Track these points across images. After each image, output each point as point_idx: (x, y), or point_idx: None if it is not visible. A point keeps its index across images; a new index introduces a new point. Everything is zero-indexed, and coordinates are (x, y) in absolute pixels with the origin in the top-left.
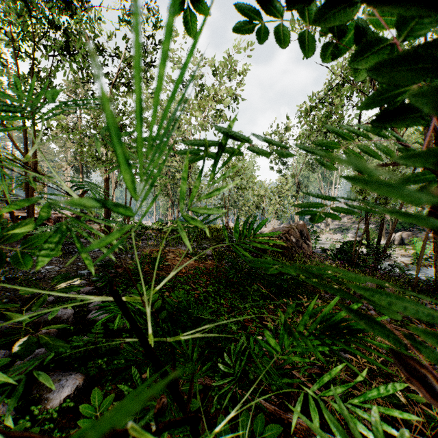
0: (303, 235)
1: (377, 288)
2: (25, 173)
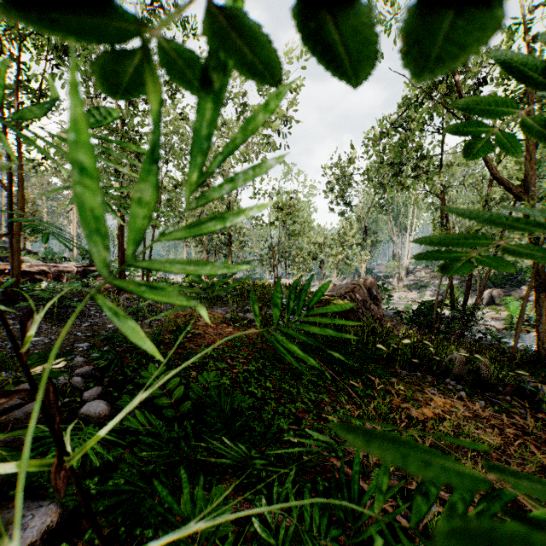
0: (372, 293)
1: (466, 362)
2: (9, 213)
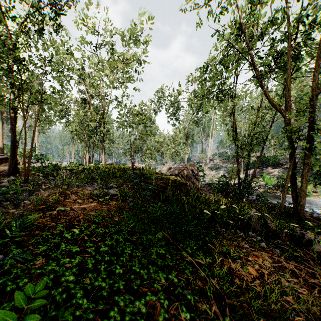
0: (194, 173)
1: (259, 218)
2: None
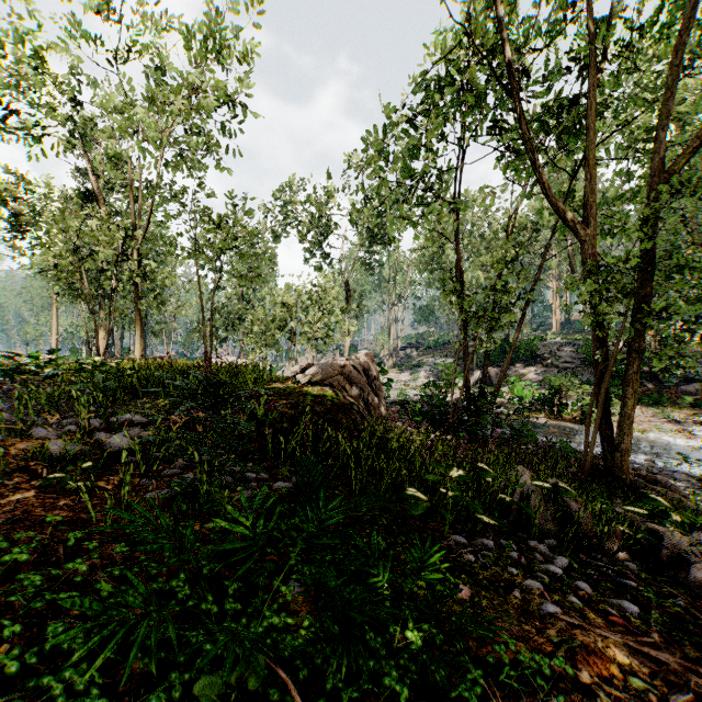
0: (369, 377)
1: (547, 496)
2: None
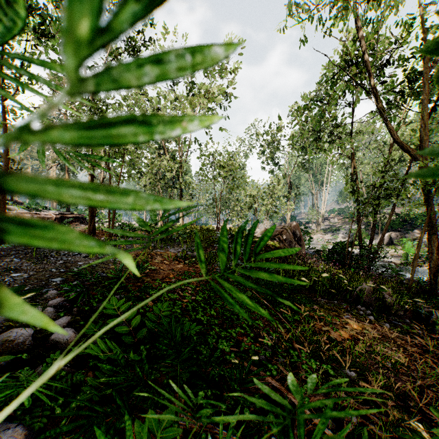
0: (296, 236)
1: (374, 291)
2: None
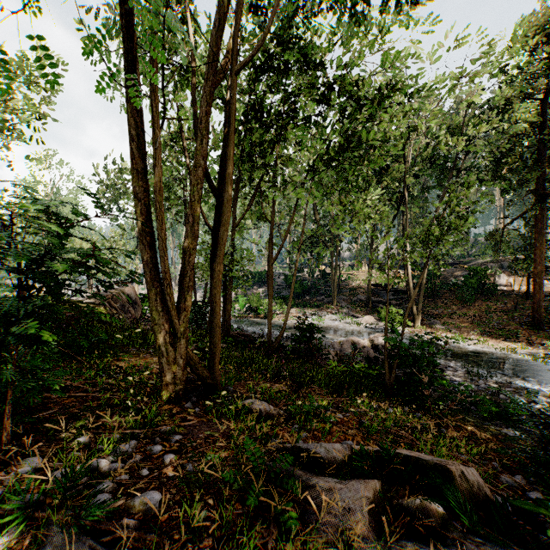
0: (131, 299)
1: None
2: None
